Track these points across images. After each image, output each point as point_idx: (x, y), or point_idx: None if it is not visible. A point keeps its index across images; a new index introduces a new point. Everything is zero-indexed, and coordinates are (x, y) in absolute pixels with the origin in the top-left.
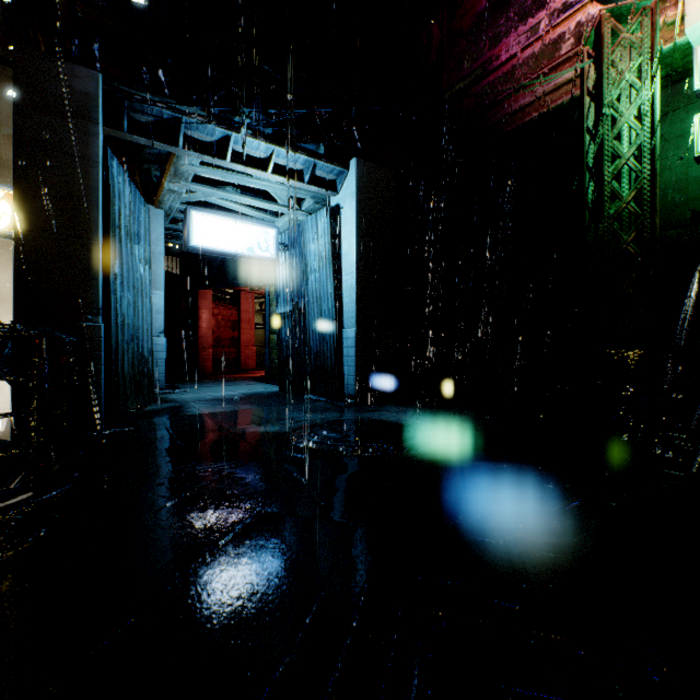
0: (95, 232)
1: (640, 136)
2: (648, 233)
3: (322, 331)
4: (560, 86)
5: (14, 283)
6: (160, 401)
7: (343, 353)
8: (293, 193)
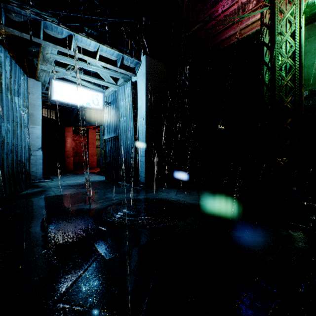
0: None
1: (293, 46)
2: (297, 97)
3: (127, 148)
4: (248, 25)
5: None
6: (34, 187)
7: (139, 160)
8: (112, 74)
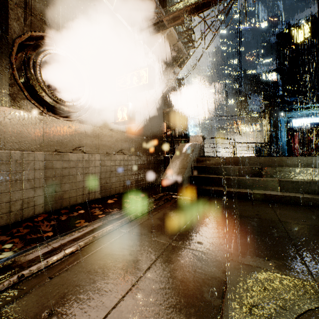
0: (279, 130)
1: None
2: None
3: None
4: None
5: (269, 139)
6: None
7: None
8: None
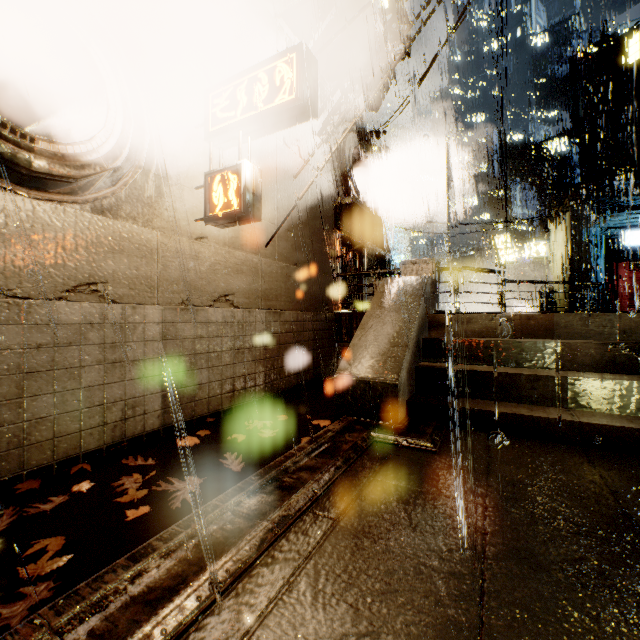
0: (593, 254)
1: None
2: None
3: None
4: None
5: (570, 274)
6: None
7: None
8: None
